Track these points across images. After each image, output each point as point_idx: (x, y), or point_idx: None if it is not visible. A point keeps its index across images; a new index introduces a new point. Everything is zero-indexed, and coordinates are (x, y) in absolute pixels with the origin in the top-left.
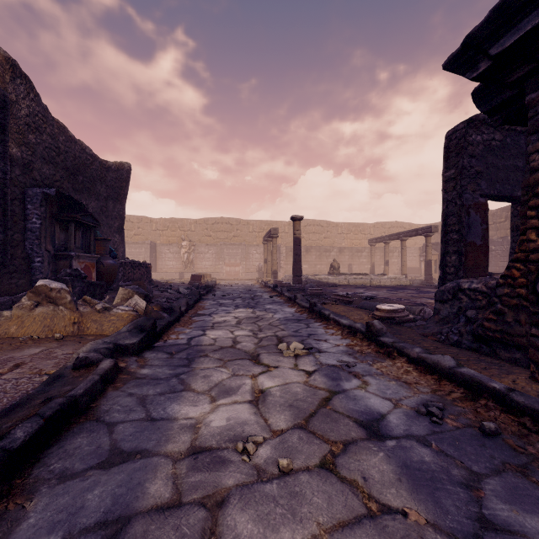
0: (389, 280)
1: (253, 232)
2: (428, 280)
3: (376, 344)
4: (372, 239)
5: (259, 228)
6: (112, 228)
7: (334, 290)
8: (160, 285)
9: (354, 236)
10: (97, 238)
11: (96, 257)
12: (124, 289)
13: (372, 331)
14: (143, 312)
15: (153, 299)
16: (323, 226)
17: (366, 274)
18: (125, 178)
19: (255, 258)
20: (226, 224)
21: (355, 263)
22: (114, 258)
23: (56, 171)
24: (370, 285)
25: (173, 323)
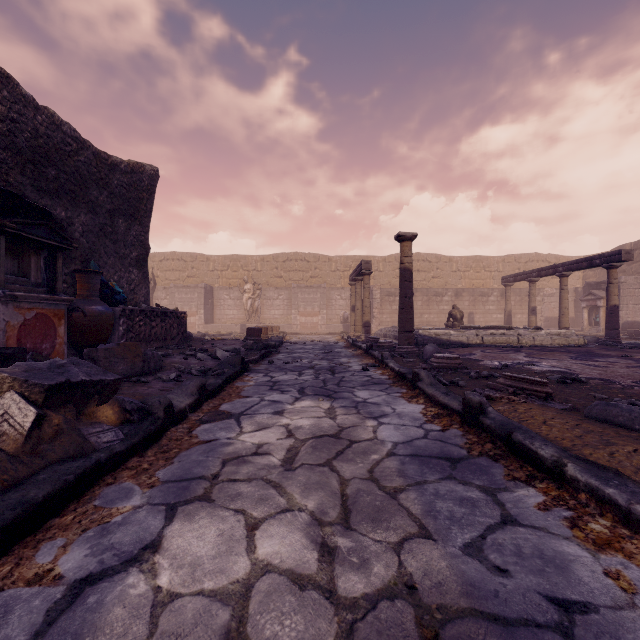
0: (549, 336)
1: (336, 272)
2: (612, 338)
3: None
4: (508, 276)
5: (345, 266)
6: (126, 260)
7: (472, 357)
8: (197, 344)
9: (475, 274)
10: (76, 270)
11: (65, 300)
12: None
13: None
14: (21, 442)
15: (157, 373)
16: (431, 262)
17: (509, 327)
18: (147, 187)
19: (339, 306)
20: (301, 261)
21: (479, 311)
22: (122, 304)
23: None
24: (521, 346)
25: (118, 462)
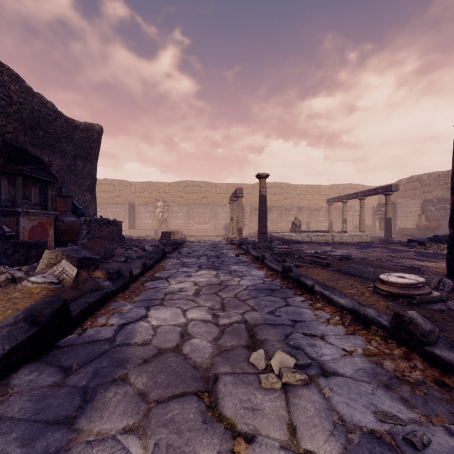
0: (350, 237)
1: (220, 194)
2: (388, 237)
3: (424, 359)
4: (330, 199)
5: (226, 190)
6: (82, 187)
7: (301, 248)
8: (129, 242)
9: (312, 196)
10: (57, 195)
11: (53, 214)
12: (50, 251)
13: (412, 333)
14: (72, 282)
15: (112, 258)
16: (283, 188)
17: (328, 231)
18: (96, 139)
19: (222, 217)
20: (196, 186)
21: (313, 221)
22: (82, 216)
23: (7, 122)
24: (333, 242)
25: (114, 294)
